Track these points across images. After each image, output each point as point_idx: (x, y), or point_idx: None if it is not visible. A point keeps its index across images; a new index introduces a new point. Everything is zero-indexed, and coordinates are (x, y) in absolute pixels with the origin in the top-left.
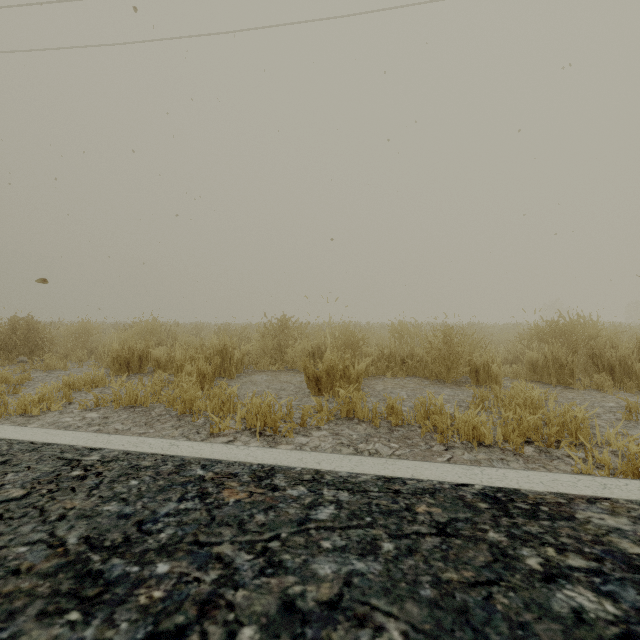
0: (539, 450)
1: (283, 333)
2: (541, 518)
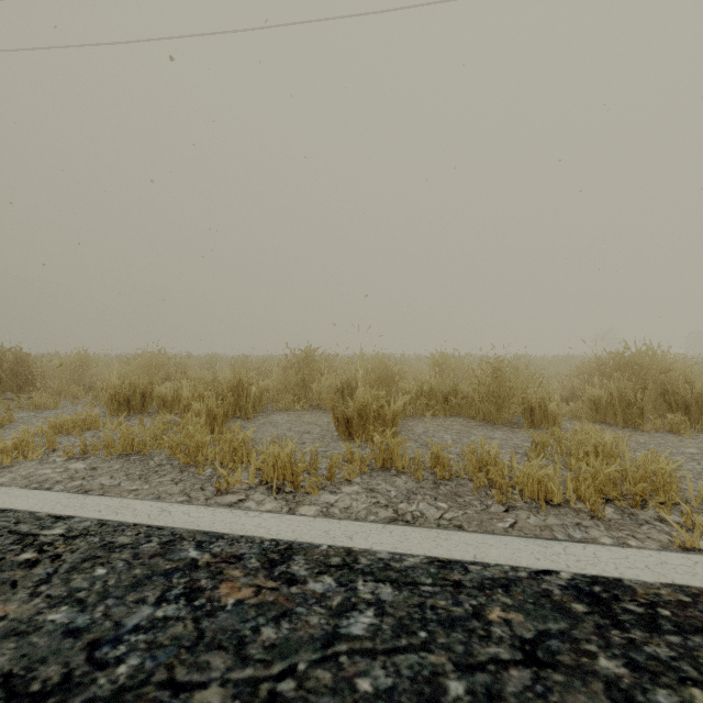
0: (621, 511)
1: (308, 366)
2: (665, 630)
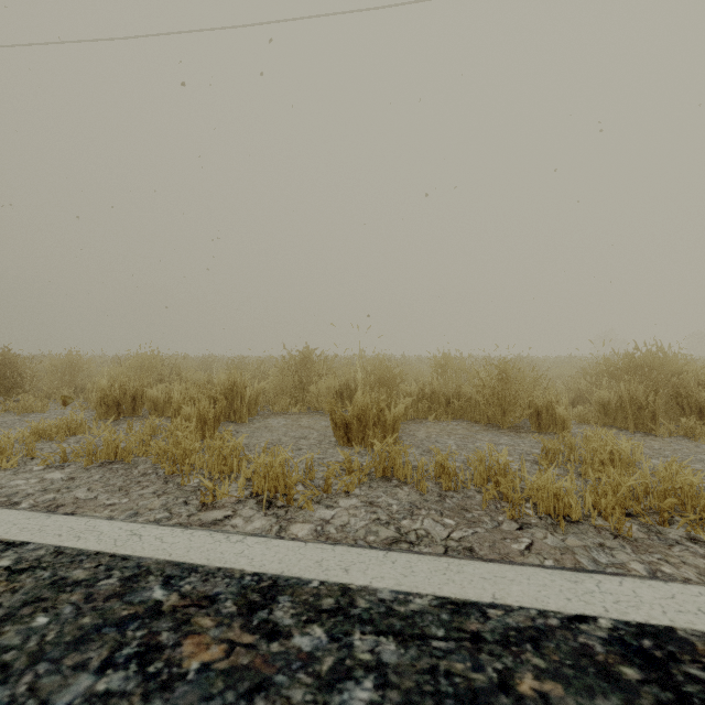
0: (646, 529)
1: (305, 368)
2: None
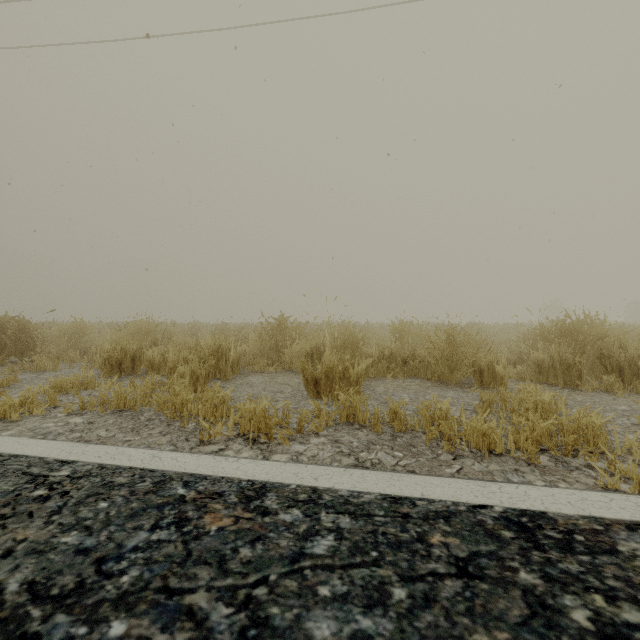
0: (555, 459)
1: (281, 333)
2: (578, 551)
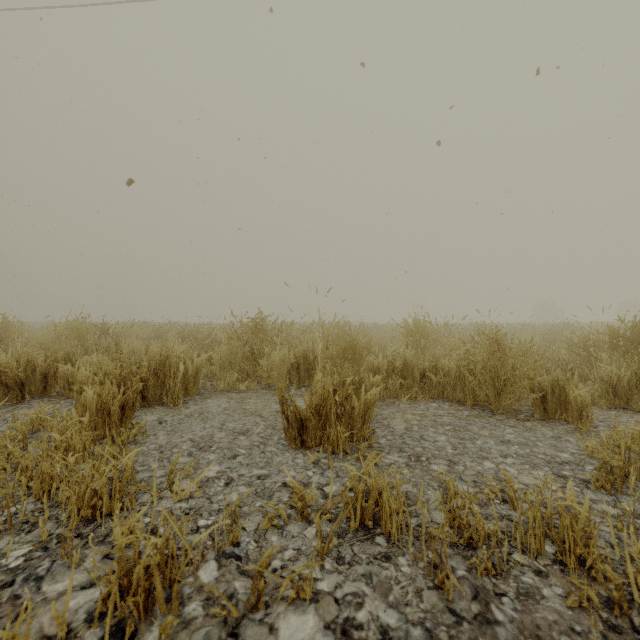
0: None
1: (258, 337)
2: None
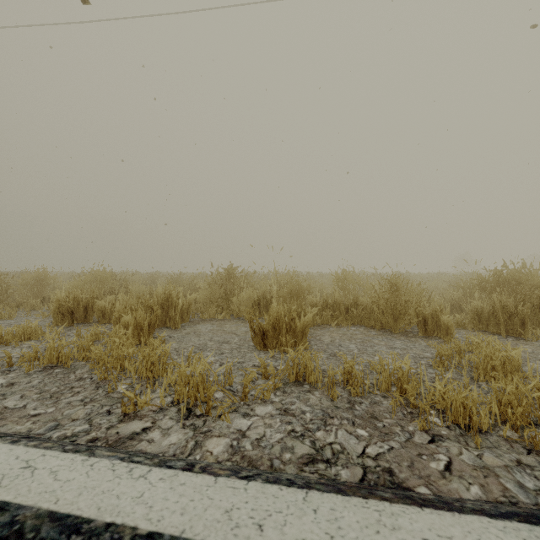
0: None
1: (230, 282)
2: None
